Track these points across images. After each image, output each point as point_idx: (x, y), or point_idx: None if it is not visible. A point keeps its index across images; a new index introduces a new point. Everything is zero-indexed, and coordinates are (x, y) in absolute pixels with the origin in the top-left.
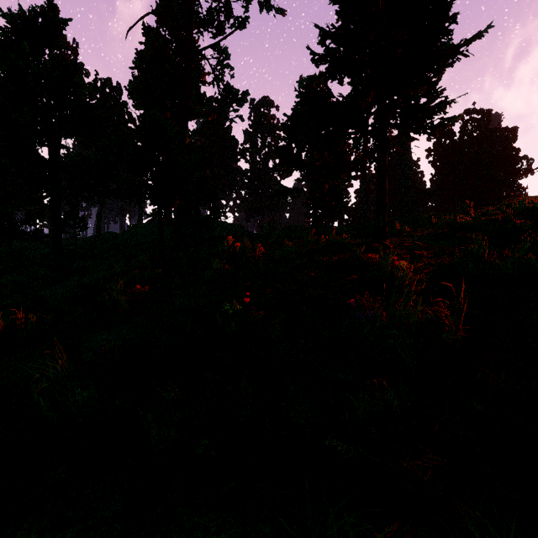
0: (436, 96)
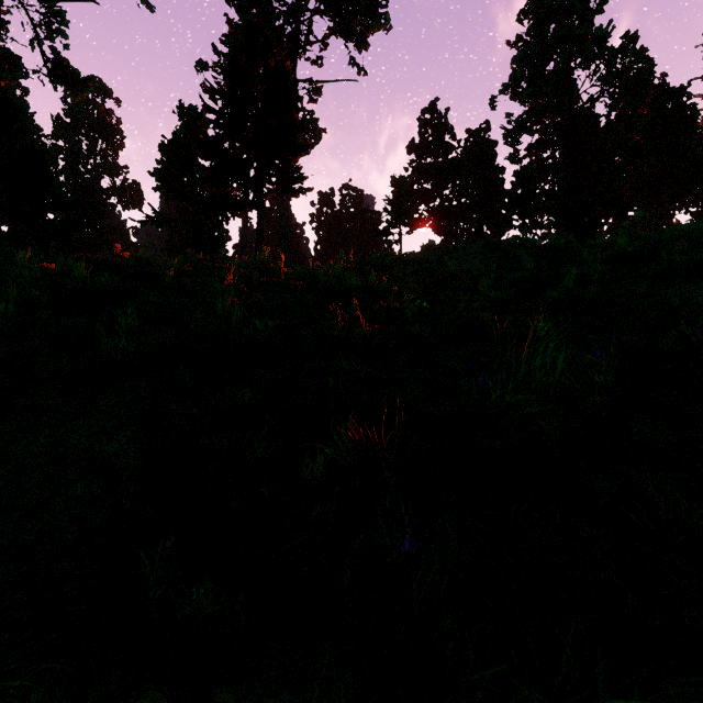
0: (297, 170)
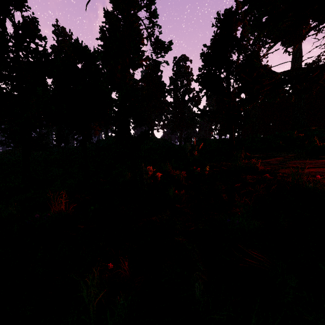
0: None
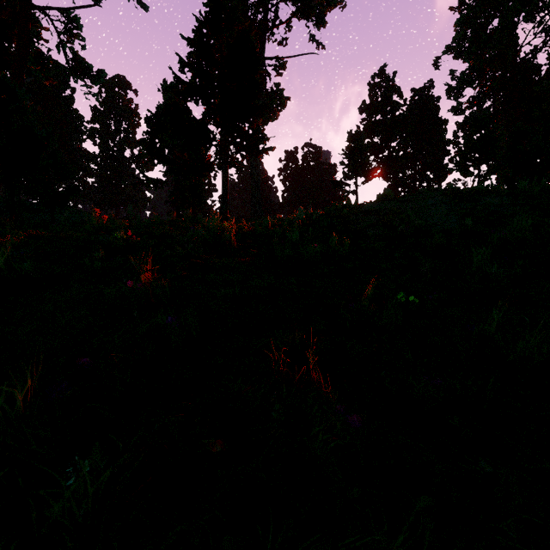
0: (260, 131)
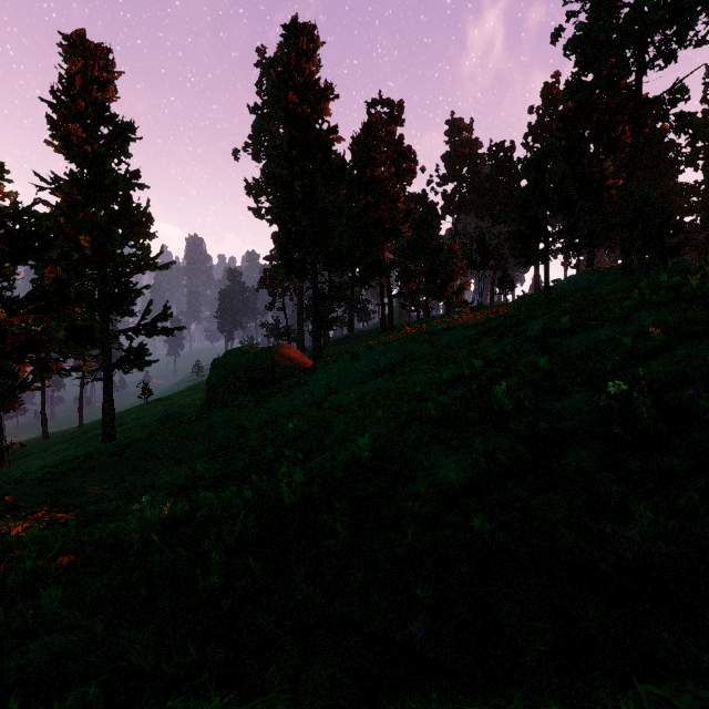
0: None
